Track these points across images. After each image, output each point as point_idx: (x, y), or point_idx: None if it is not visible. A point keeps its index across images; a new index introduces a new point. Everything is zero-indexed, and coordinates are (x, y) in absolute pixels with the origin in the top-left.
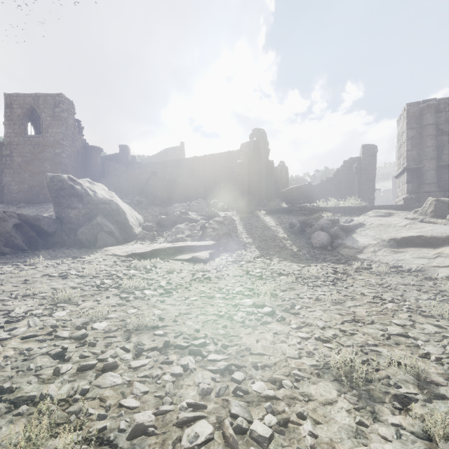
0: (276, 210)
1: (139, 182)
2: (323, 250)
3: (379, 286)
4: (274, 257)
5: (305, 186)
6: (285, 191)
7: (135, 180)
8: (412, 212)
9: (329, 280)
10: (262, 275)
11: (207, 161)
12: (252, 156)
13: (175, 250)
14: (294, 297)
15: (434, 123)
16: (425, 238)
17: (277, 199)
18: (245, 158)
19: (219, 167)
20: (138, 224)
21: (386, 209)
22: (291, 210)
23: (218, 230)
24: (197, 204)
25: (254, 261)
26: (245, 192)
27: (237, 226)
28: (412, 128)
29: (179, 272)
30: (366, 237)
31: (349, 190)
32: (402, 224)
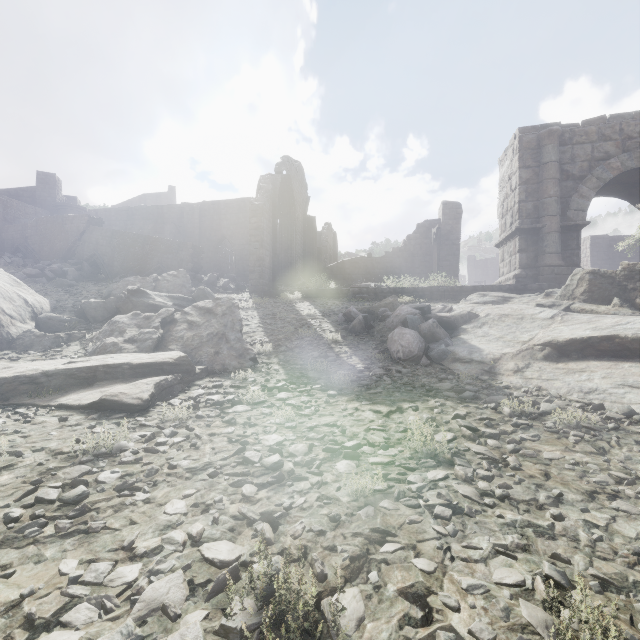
0: (320, 291)
1: (65, 236)
2: (413, 366)
3: (634, 492)
4: (317, 385)
5: (363, 260)
6: (333, 267)
7: (55, 233)
8: (542, 296)
9: (481, 473)
10: (280, 463)
11: (206, 212)
12: (280, 201)
13: (68, 377)
14: (411, 633)
15: (558, 160)
16: (622, 339)
17: (321, 275)
18: (267, 199)
19: (227, 223)
20: (30, 314)
21: (493, 291)
22: (345, 291)
23: (200, 327)
24: (173, 278)
25: (269, 400)
26: (267, 260)
27: (247, 320)
28: (527, 167)
29: (0, 469)
30: (488, 338)
31: (425, 267)
32: (545, 313)
